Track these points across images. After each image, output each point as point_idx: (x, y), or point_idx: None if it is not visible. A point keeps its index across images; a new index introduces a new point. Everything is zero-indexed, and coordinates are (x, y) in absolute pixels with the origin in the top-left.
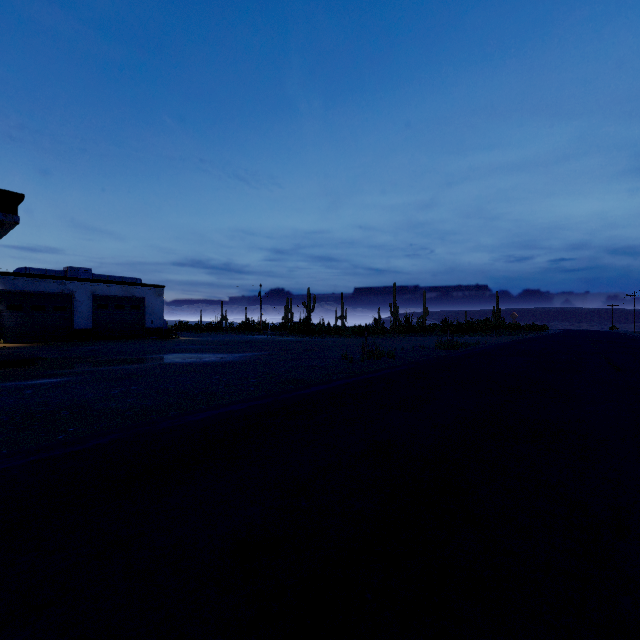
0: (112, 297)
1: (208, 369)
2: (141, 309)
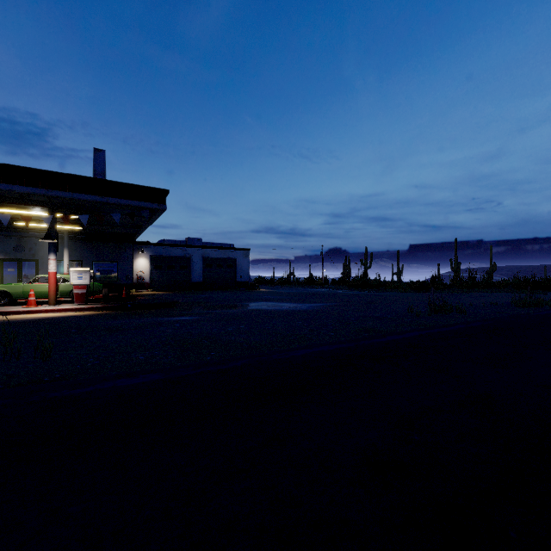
0: (215, 258)
1: (290, 315)
2: (233, 267)
